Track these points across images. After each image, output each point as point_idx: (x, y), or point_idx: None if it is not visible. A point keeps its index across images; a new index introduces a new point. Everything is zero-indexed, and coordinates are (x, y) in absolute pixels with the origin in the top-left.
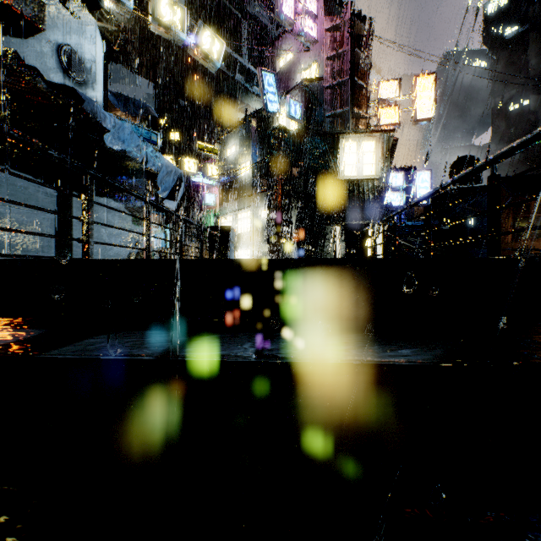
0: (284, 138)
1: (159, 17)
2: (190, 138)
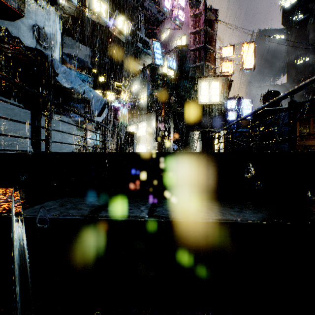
0: (166, 80)
1: (92, 9)
2: (111, 80)
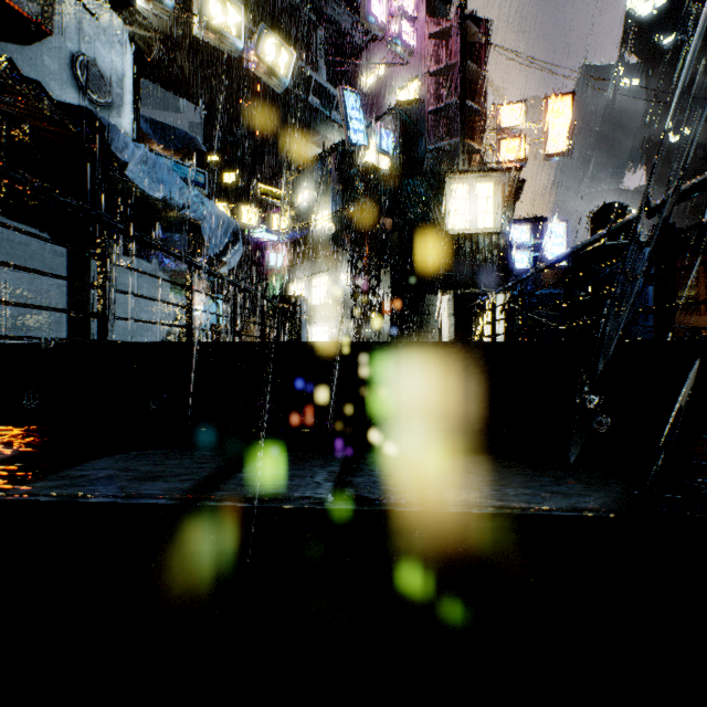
0: (373, 179)
1: (207, 18)
2: (250, 180)
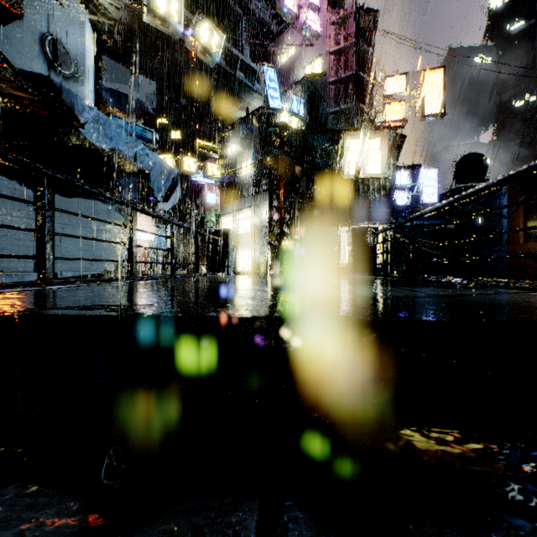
0: (286, 135)
1: (154, 8)
2: (191, 137)
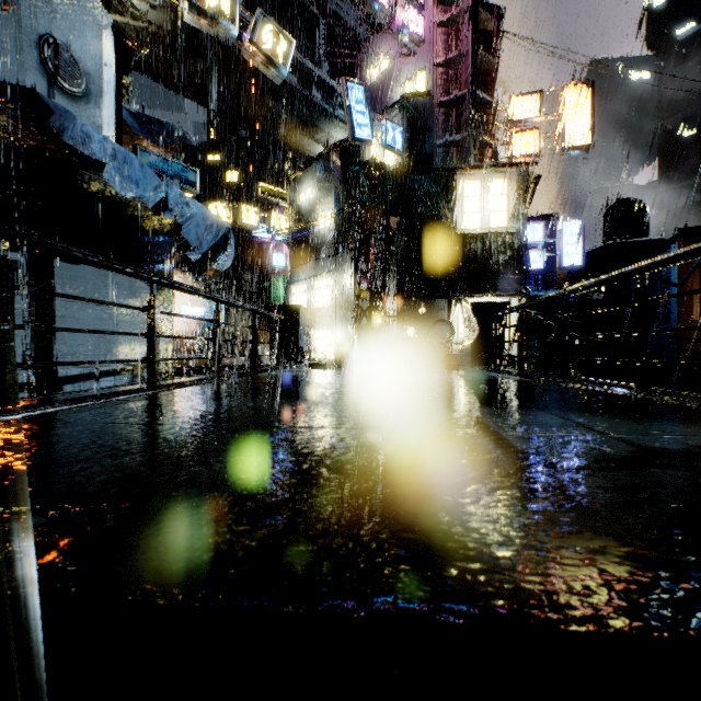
0: (378, 176)
1: (199, 3)
2: (253, 179)
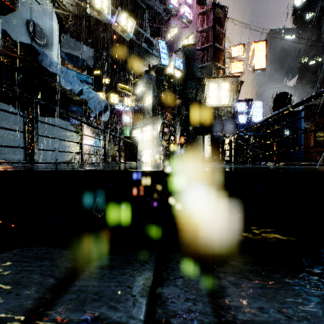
0: (172, 81)
1: (93, 5)
2: (115, 82)
